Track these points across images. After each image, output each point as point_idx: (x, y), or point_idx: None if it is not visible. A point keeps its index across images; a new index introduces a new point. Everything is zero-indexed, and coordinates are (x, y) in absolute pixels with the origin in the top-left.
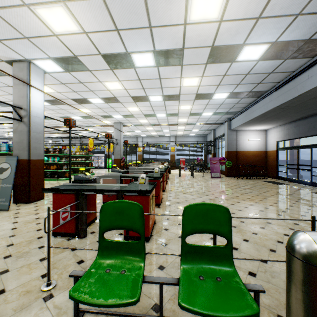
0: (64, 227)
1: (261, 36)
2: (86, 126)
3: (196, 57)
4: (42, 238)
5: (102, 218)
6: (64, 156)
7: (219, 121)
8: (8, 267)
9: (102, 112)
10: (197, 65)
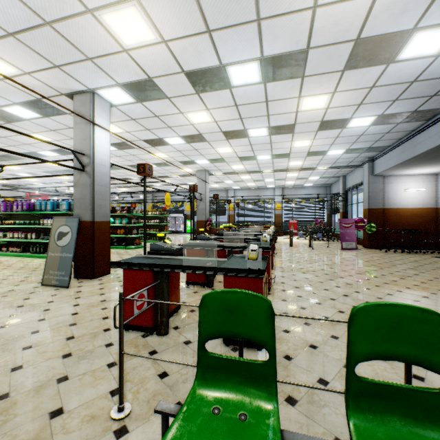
0: (138, 317)
1: None
2: (160, 177)
3: (328, 61)
4: (110, 331)
5: (203, 317)
6: (134, 217)
7: (353, 162)
8: (68, 372)
9: (181, 157)
10: (327, 74)
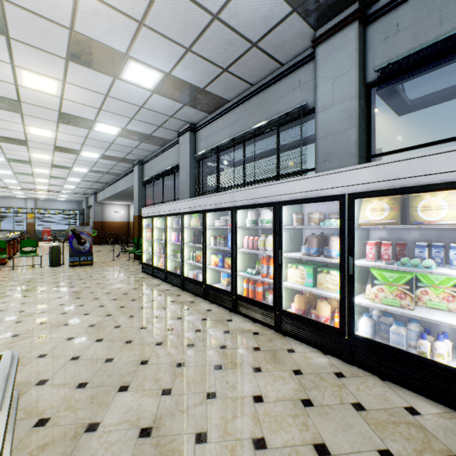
0: None
1: (81, 167)
2: None
3: (43, 164)
4: None
5: None
6: None
7: (87, 192)
8: None
9: None
10: (44, 167)
